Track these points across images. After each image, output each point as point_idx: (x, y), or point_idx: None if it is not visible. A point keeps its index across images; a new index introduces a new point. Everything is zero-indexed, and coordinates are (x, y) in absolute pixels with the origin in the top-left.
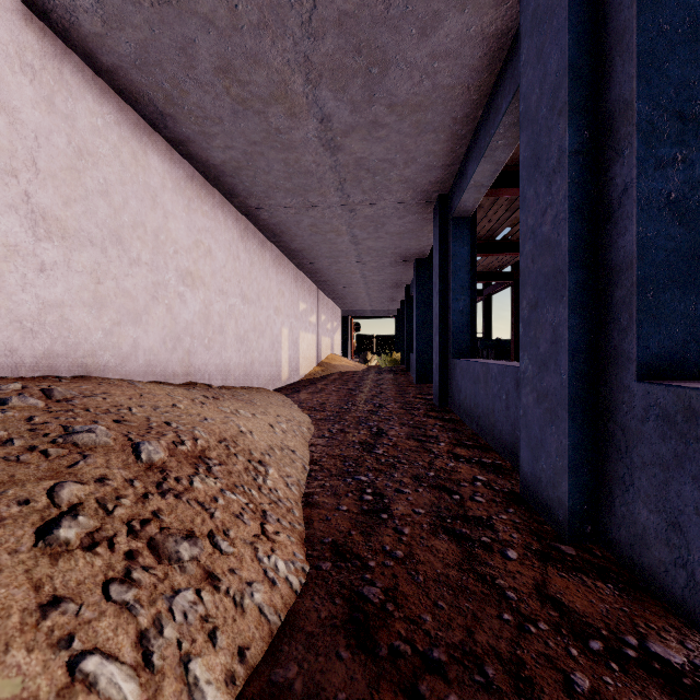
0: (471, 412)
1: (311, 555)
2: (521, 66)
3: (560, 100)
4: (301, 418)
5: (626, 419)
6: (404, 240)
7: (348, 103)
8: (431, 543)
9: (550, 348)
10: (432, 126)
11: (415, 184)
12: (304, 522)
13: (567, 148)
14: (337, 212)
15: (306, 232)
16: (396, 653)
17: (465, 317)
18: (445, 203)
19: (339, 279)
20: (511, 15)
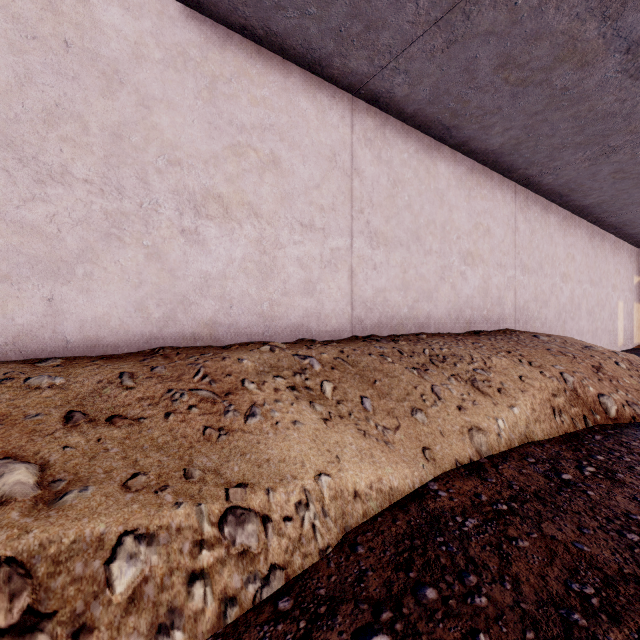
0: None
1: None
2: None
3: None
4: None
5: None
6: None
7: None
8: None
9: None
10: None
11: None
12: None
13: None
14: None
15: None
16: None
17: None
18: None
19: None
20: None
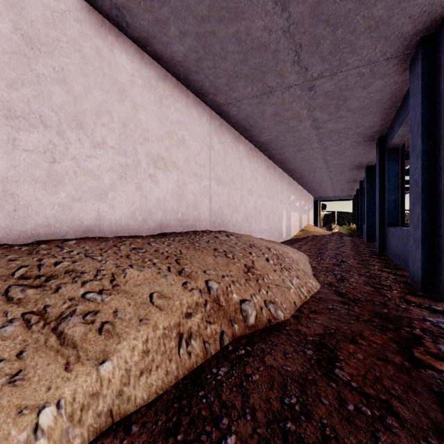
0: (396, 254)
1: (320, 284)
2: (409, 105)
3: (419, 130)
4: (302, 253)
5: (441, 247)
6: (357, 158)
7: (326, 113)
8: (363, 287)
9: (417, 222)
10: (371, 112)
11: (363, 134)
12: (315, 279)
13: (420, 149)
14: (316, 151)
15: (298, 160)
16: (349, 298)
17: (396, 204)
18: (383, 141)
19: (314, 180)
20: (408, 75)
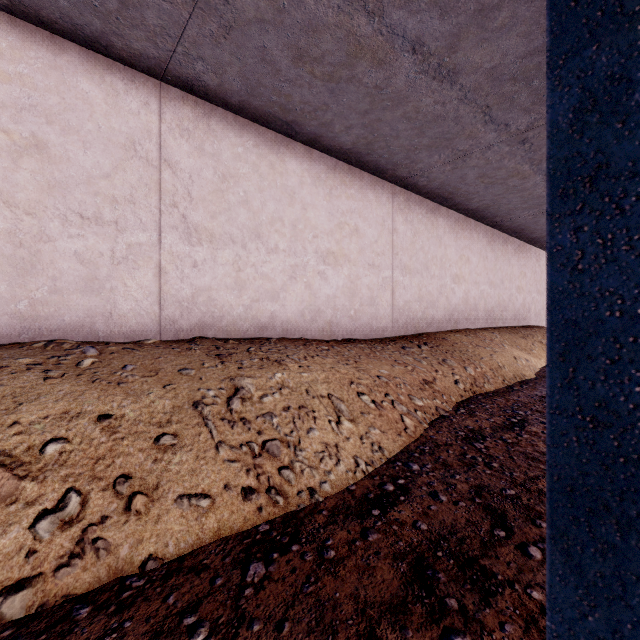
0: None
1: None
2: None
3: None
4: None
5: None
6: None
7: None
8: None
9: None
10: None
11: None
12: None
13: None
14: None
15: None
16: None
17: None
18: None
19: None
20: None
